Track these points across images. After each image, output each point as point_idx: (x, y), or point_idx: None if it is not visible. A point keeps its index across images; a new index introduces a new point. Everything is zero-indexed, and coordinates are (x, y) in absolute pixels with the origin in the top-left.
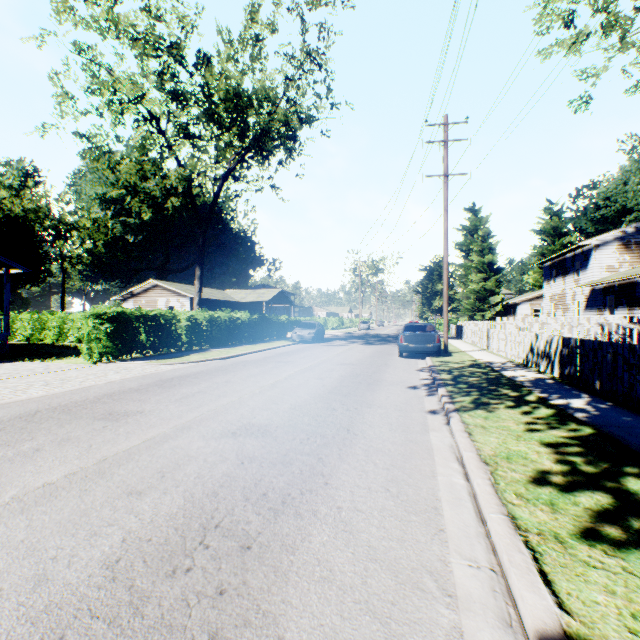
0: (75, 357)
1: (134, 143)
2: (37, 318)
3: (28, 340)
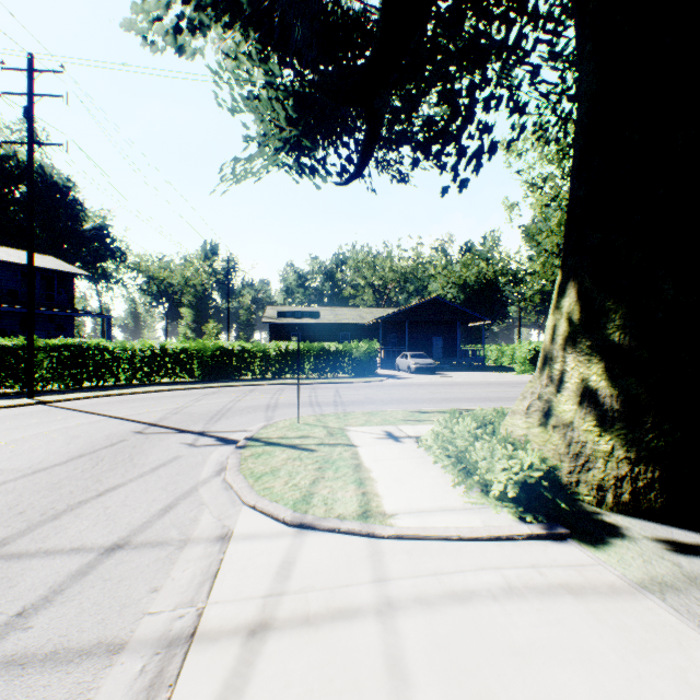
0: (514, 372)
1: (552, 225)
2: (498, 349)
3: (494, 363)
